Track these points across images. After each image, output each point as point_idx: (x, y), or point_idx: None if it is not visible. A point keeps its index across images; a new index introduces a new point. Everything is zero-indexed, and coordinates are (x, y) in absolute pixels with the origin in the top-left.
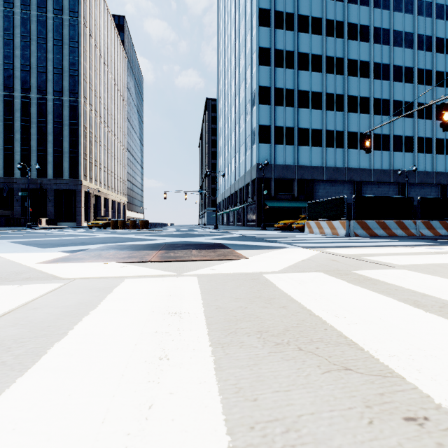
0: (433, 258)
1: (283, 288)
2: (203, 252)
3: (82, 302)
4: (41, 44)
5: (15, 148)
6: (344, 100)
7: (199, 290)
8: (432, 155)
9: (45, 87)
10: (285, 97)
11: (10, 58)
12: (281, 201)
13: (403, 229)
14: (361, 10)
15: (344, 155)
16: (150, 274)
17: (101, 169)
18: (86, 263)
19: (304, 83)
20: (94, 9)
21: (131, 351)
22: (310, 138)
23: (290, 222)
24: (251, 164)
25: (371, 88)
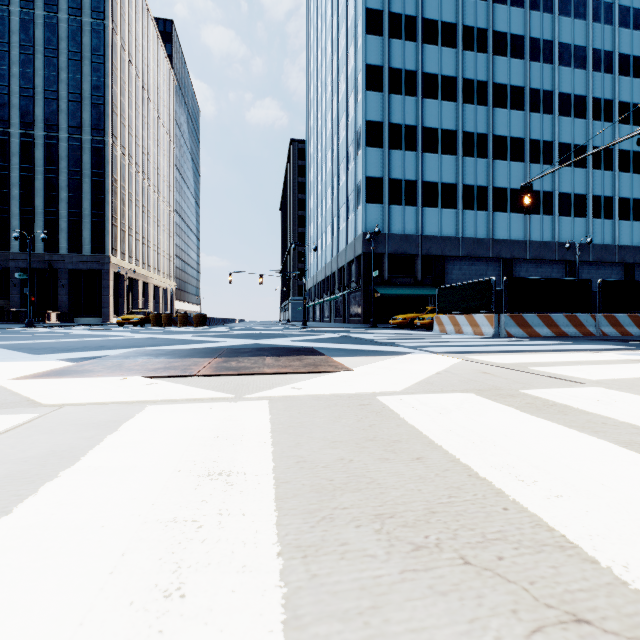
0: (639, 369)
1: (413, 422)
2: (282, 360)
3: (56, 451)
4: (50, 58)
5: (11, 210)
6: (488, 142)
7: (269, 427)
8: (613, 221)
9: (56, 121)
10: (404, 137)
11: (4, 78)
12: (398, 287)
13: (577, 326)
14: (513, 14)
15: (489, 220)
16: (191, 397)
17: (139, 241)
18: (93, 378)
19: (432, 117)
20: (128, 8)
21: (107, 573)
22: (440, 196)
23: (412, 317)
24: (355, 233)
25: (527, 125)
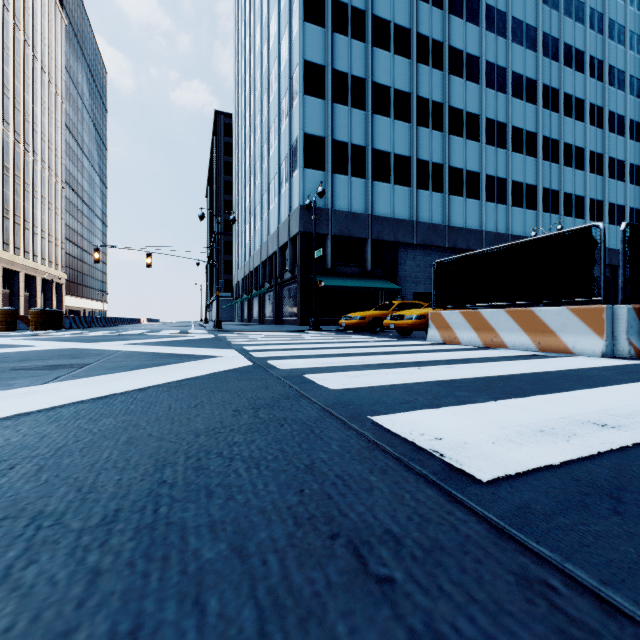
0: None
1: None
2: None
3: None
4: None
5: None
6: (443, 113)
7: None
8: (559, 216)
9: None
10: (350, 90)
11: None
12: (343, 278)
13: None
14: None
15: (444, 204)
16: None
17: None
18: None
19: (383, 72)
20: None
21: None
22: (392, 169)
23: (374, 316)
24: (290, 207)
25: (482, 101)
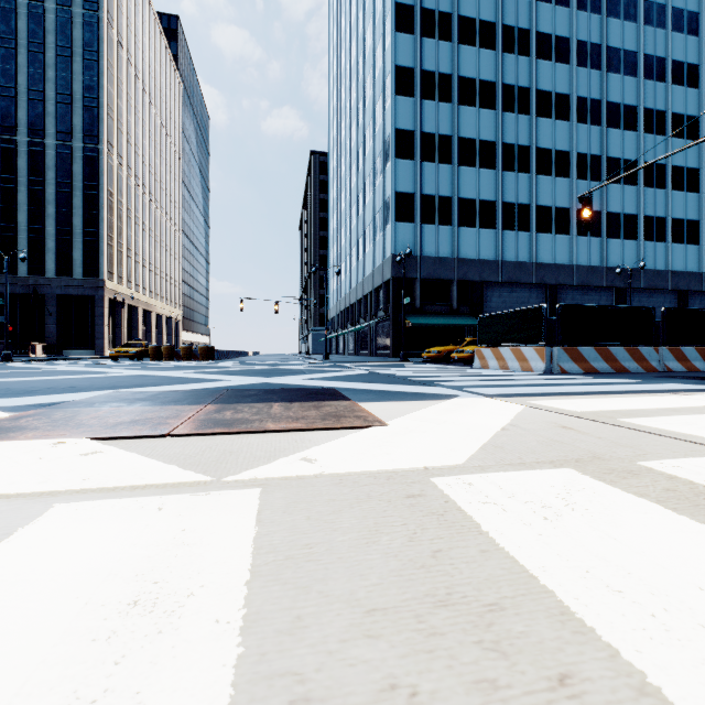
0: None
1: (509, 546)
2: (294, 408)
3: None
4: (35, 53)
5: None
6: (530, 155)
7: (247, 564)
8: (665, 244)
9: (42, 126)
10: (438, 148)
11: None
12: (431, 316)
13: (639, 360)
14: (557, 13)
15: (531, 242)
16: (137, 483)
17: (139, 263)
18: (13, 442)
19: (469, 126)
20: None
21: None
22: (478, 214)
23: (448, 350)
24: (383, 255)
25: (573, 137)
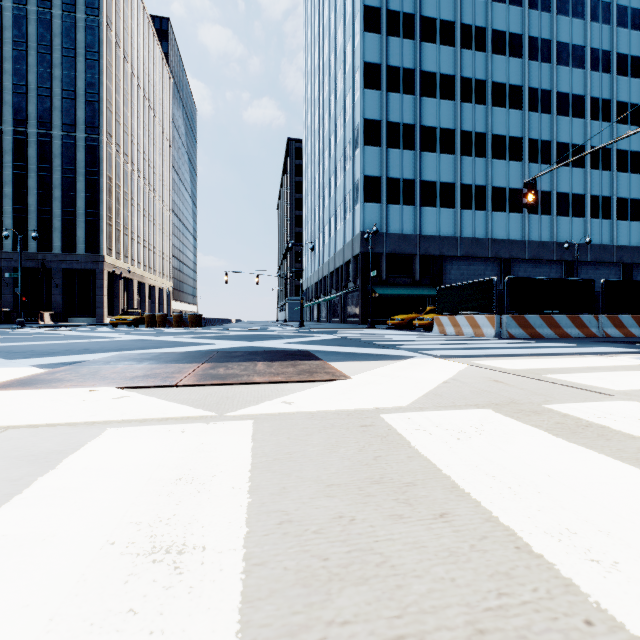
0: None
1: (427, 453)
2: (275, 366)
3: None
4: (44, 54)
5: (3, 208)
6: (486, 141)
7: (248, 461)
8: (611, 221)
9: (50, 119)
10: (402, 136)
11: None
12: (396, 287)
13: (580, 327)
14: (511, 12)
15: (487, 220)
16: (162, 416)
17: (134, 240)
18: (58, 390)
19: (430, 116)
20: (124, 5)
21: None
22: (438, 195)
23: (411, 318)
24: (353, 232)
25: (525, 124)
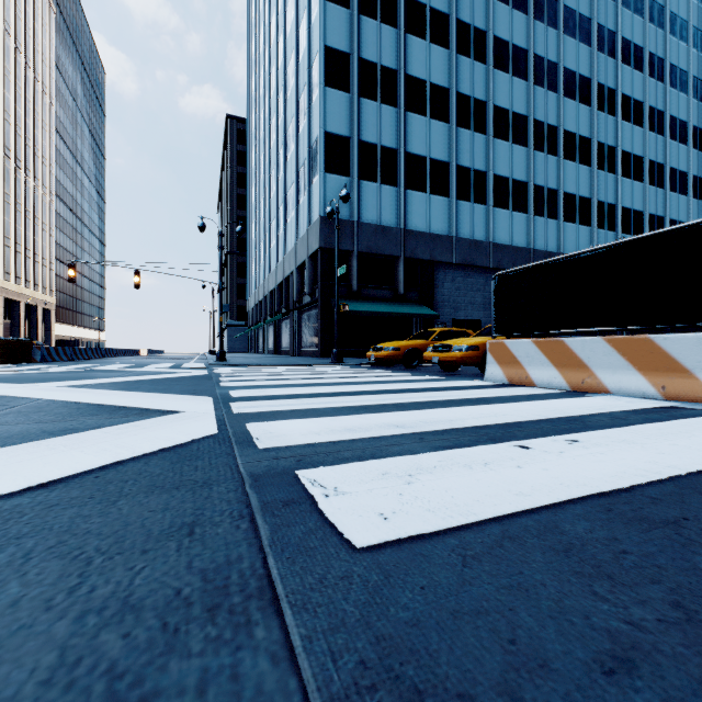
0: None
1: None
2: None
3: None
4: None
5: None
6: (487, 113)
7: None
8: (615, 233)
9: None
10: (380, 83)
11: None
12: (372, 303)
13: None
14: None
15: (488, 218)
16: None
17: None
18: None
19: (418, 63)
20: None
21: None
22: (428, 176)
23: (411, 346)
24: (309, 220)
25: (530, 100)
